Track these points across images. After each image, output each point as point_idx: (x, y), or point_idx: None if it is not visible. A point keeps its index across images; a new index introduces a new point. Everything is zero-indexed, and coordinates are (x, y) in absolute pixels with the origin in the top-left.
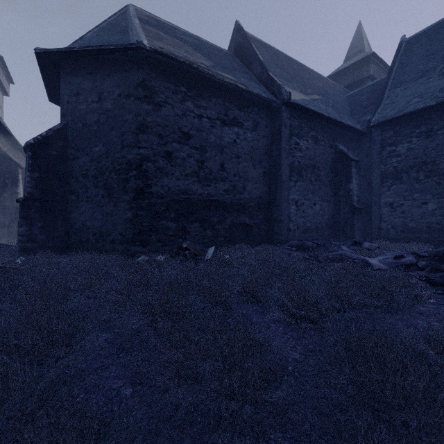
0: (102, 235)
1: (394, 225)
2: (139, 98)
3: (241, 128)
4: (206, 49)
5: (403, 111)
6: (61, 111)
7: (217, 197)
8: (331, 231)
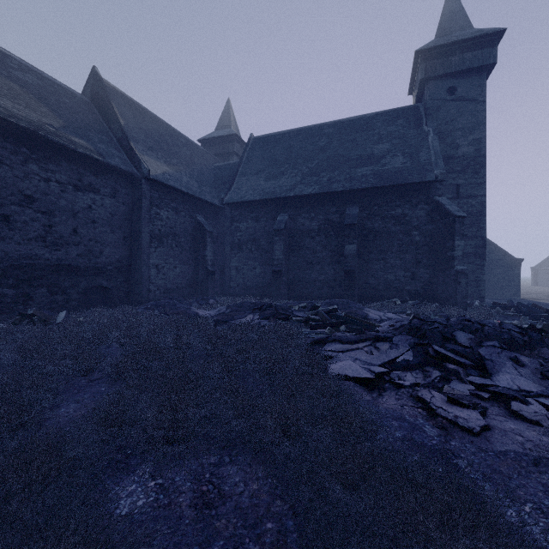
0: None
1: (239, 284)
2: None
3: (98, 194)
4: (53, 96)
5: (243, 198)
6: None
7: (69, 261)
8: (192, 290)
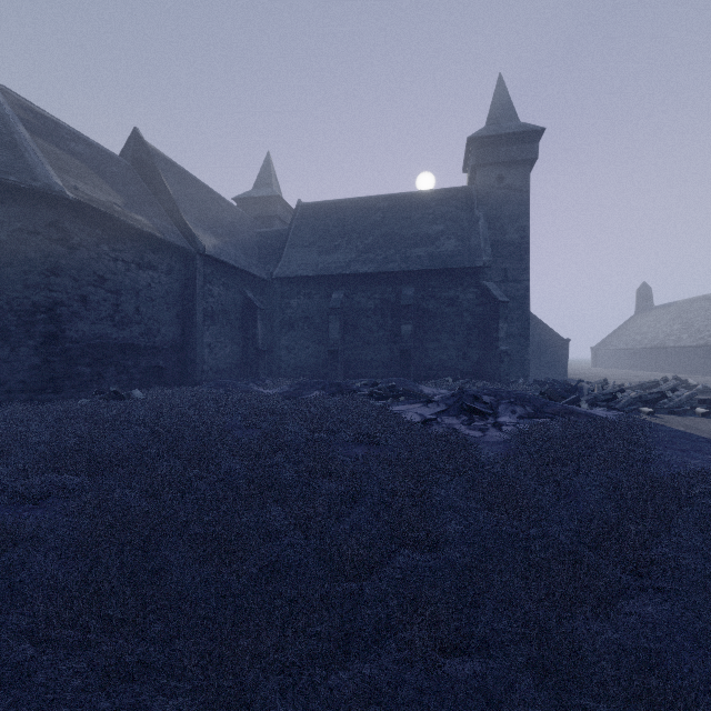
0: None
1: (289, 365)
2: (52, 238)
3: (156, 272)
4: (106, 167)
5: (295, 273)
6: None
7: (132, 341)
8: (241, 371)
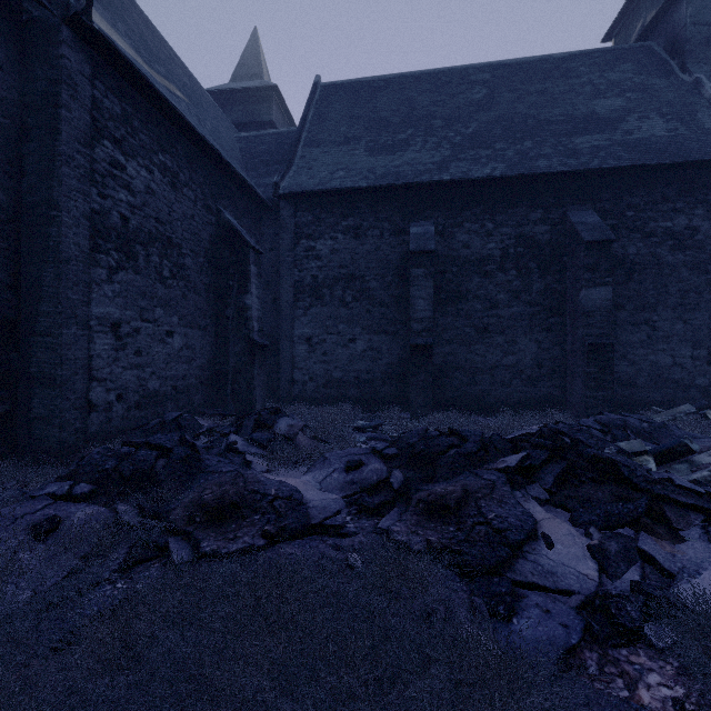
0: None
1: (313, 376)
2: None
3: None
4: None
5: (326, 184)
6: None
7: None
8: (210, 392)
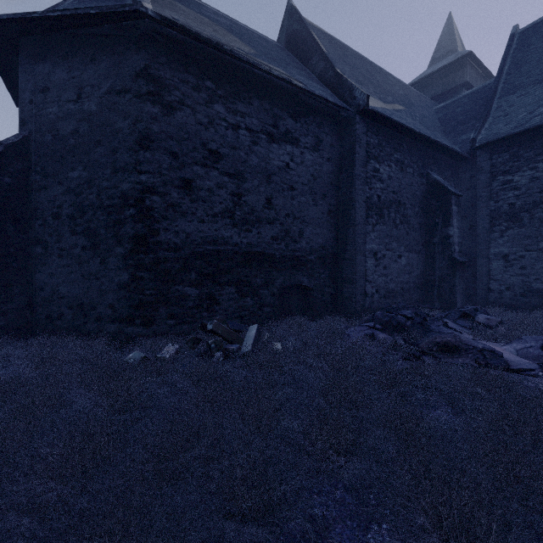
0: (82, 308)
1: (510, 286)
2: (140, 94)
3: (297, 147)
4: (246, 35)
5: (524, 125)
6: (20, 116)
7: (261, 248)
8: (422, 293)
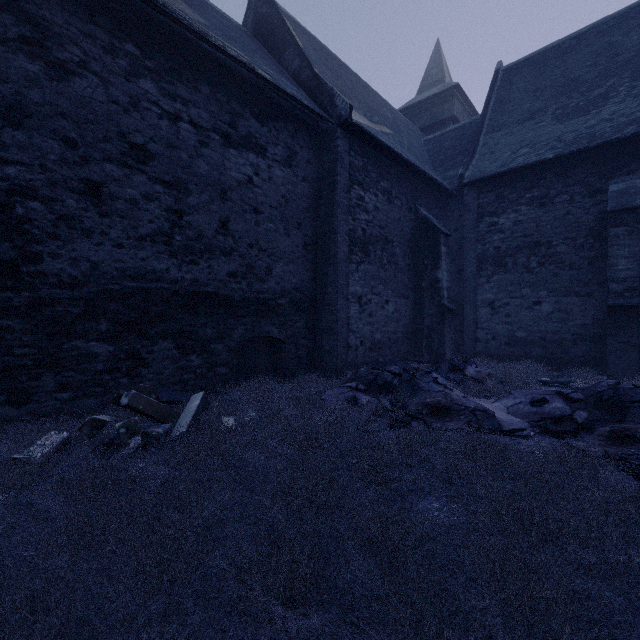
0: None
1: (496, 335)
2: (5, 38)
3: (263, 157)
4: (196, 1)
5: (509, 164)
6: None
7: (213, 287)
8: (411, 344)
